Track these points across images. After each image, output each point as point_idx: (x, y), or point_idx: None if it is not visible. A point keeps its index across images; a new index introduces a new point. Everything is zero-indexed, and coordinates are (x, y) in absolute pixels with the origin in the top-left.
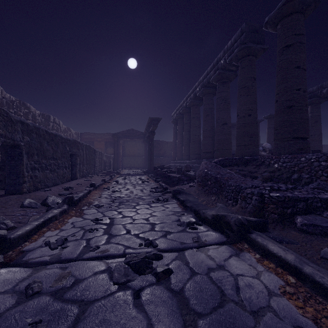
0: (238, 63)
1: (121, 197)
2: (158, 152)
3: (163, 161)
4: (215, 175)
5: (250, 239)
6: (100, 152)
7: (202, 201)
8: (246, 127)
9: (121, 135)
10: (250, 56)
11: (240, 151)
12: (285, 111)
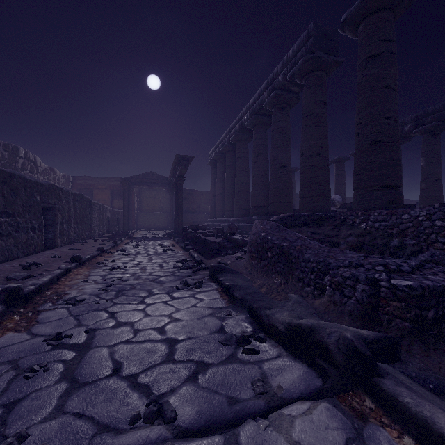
0: (302, 80)
1: (123, 280)
2: (190, 206)
3: (197, 218)
4: (280, 242)
5: (380, 390)
6: (100, 205)
7: (259, 286)
8: (314, 171)
9: (134, 180)
10: (320, 71)
11: (305, 205)
12: (370, 149)
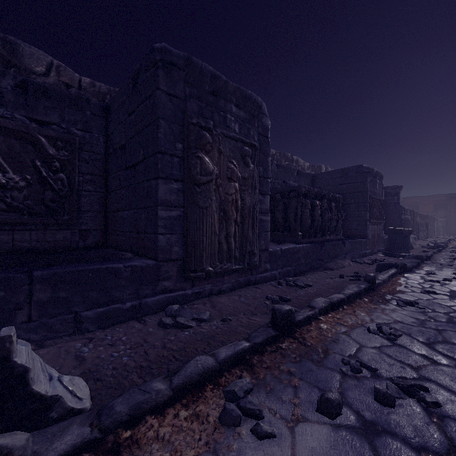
0: None
1: None
2: None
3: None
4: None
5: None
6: (436, 218)
7: None
8: None
9: None
10: None
11: None
12: None
